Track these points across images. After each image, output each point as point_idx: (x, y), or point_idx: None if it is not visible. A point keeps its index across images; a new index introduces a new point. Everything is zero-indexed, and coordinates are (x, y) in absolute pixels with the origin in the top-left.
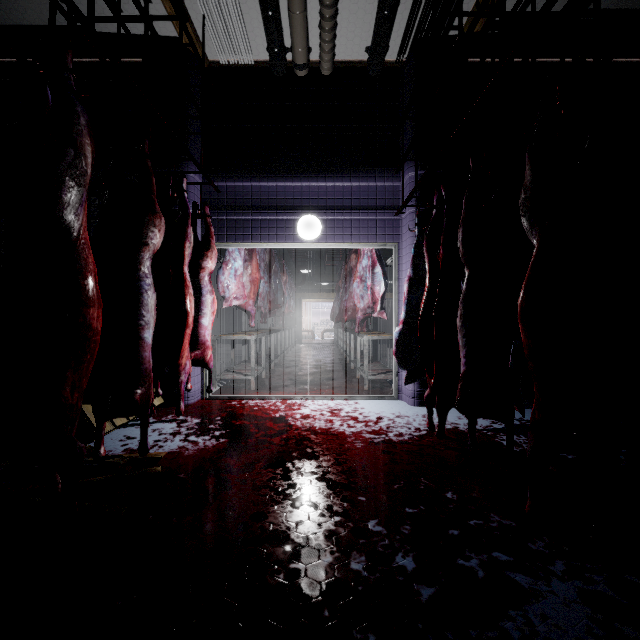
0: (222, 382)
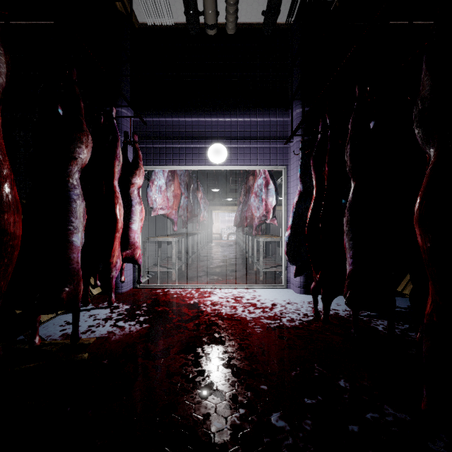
0: (151, 273)
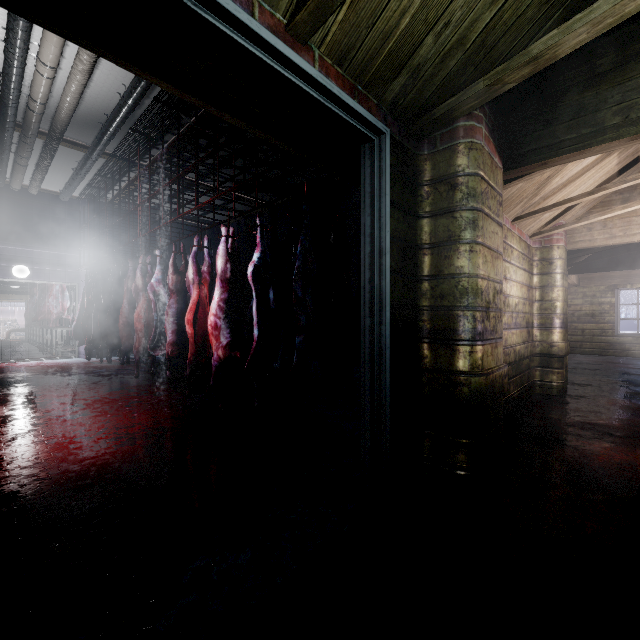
0: None
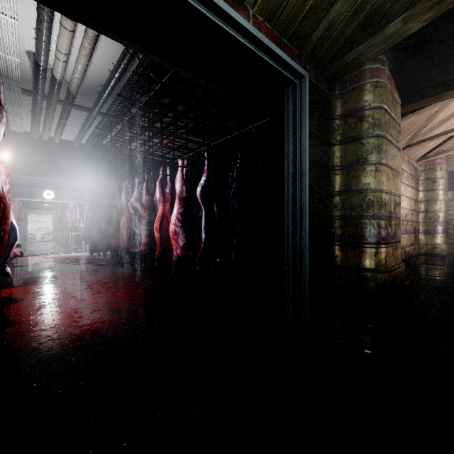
0: None
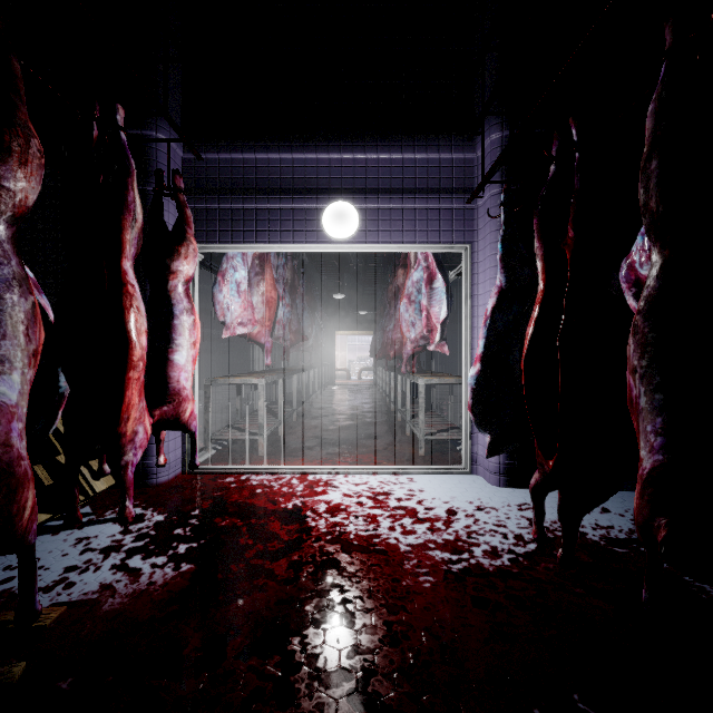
0: (221, 443)
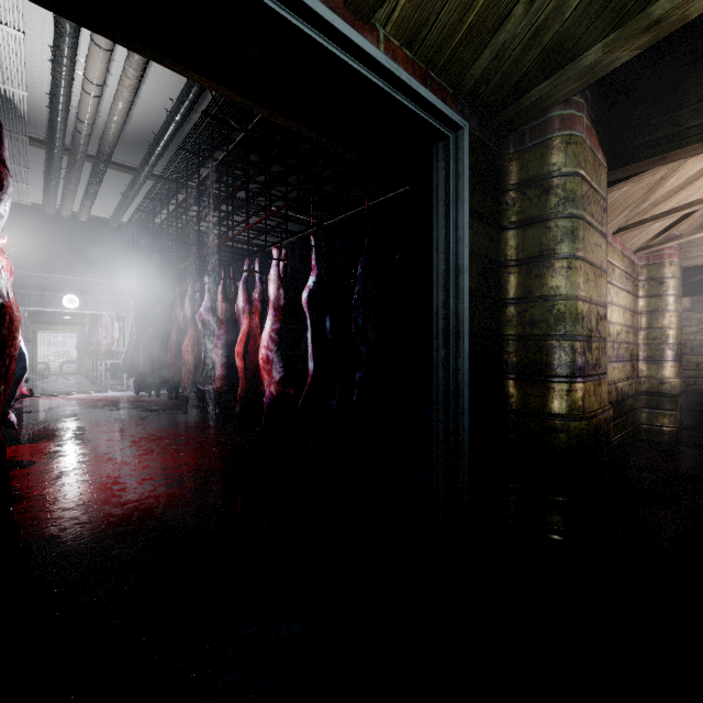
0: None
